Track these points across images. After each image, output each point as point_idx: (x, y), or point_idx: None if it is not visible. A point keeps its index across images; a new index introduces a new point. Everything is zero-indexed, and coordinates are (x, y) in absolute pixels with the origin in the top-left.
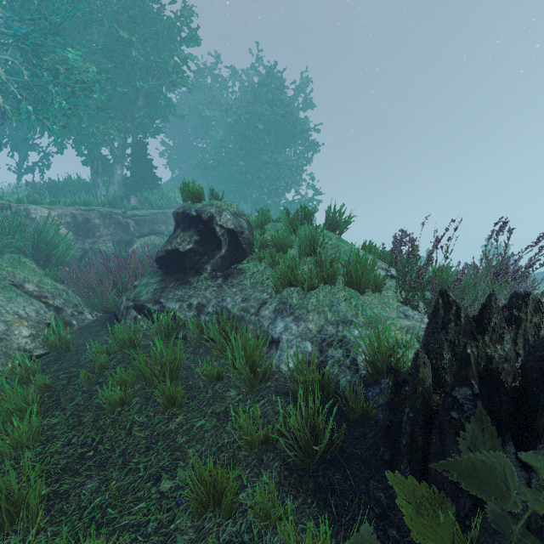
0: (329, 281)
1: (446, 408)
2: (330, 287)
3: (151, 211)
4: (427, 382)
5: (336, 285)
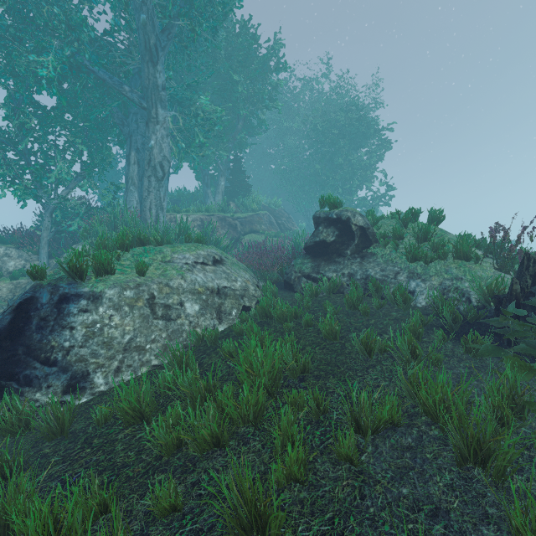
0: (442, 257)
1: (527, 297)
2: (443, 261)
3: (248, 213)
4: (518, 291)
5: (447, 260)
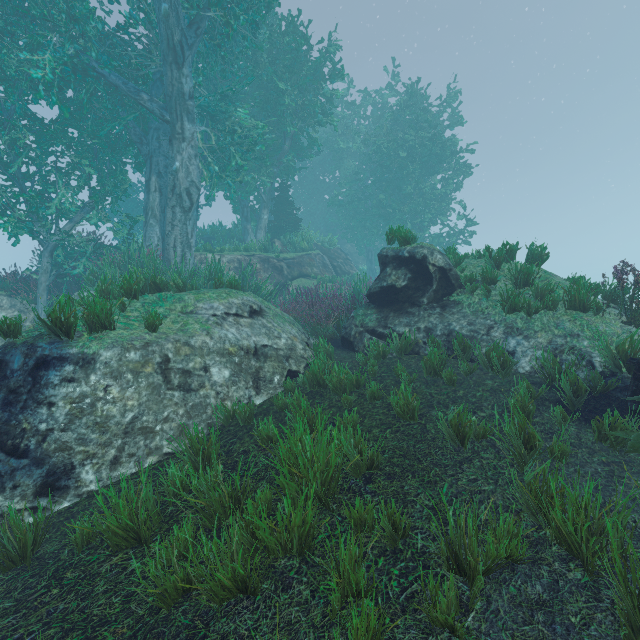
0: (549, 307)
1: None
2: (551, 312)
3: (297, 253)
4: None
5: (556, 310)
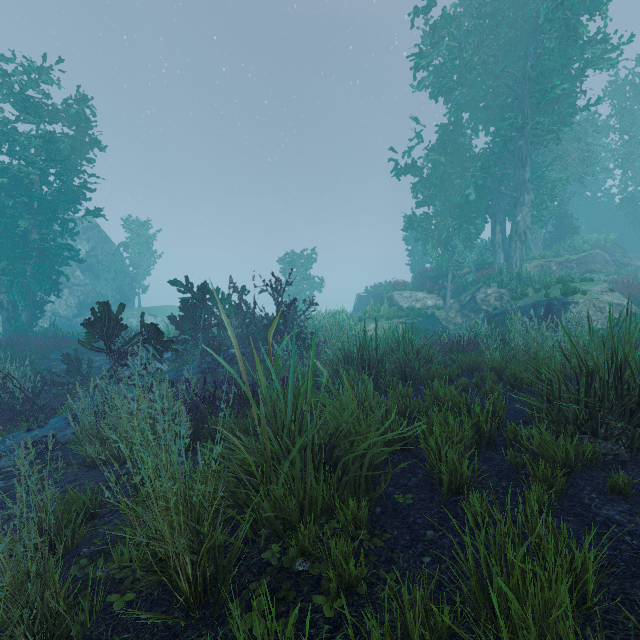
0: None
1: None
2: None
3: (580, 255)
4: None
5: None
